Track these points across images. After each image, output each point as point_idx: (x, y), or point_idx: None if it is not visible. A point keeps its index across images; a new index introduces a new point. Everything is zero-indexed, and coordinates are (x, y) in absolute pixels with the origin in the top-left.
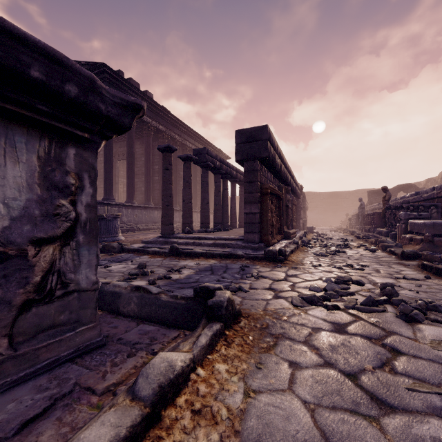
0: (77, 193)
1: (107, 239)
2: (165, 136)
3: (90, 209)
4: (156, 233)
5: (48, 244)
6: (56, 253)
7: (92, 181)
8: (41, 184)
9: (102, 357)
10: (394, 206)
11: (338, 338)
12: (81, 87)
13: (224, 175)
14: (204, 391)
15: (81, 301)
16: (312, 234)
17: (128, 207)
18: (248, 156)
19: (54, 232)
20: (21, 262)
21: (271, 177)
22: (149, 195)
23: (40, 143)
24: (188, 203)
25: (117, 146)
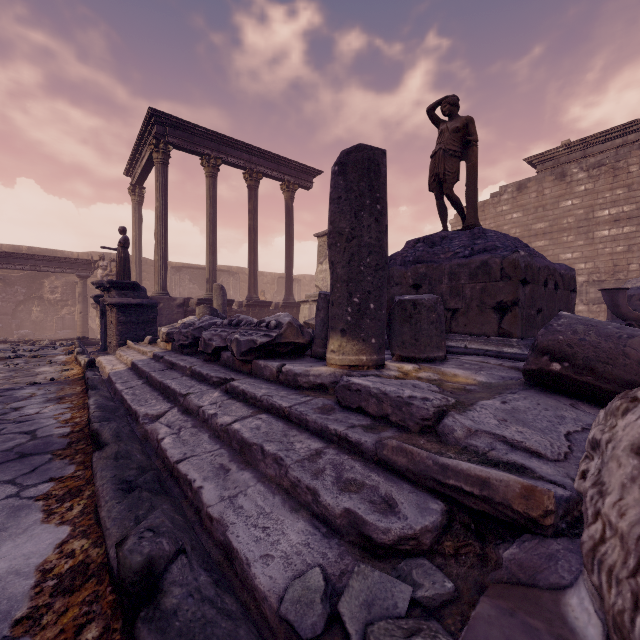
0: None
1: None
2: None
3: None
4: None
5: None
6: None
7: None
8: None
9: None
10: None
11: None
12: None
13: None
14: None
15: None
16: None
17: None
18: None
19: None
20: None
21: None
22: None
23: None
24: None
25: None
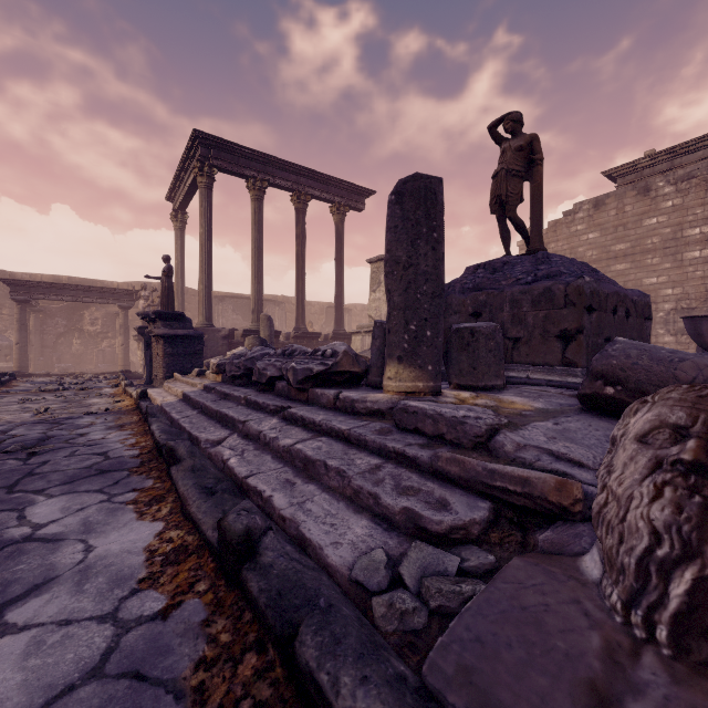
0: None
1: None
2: None
3: None
4: None
5: None
6: None
7: None
8: None
9: None
10: None
11: None
12: None
13: None
14: None
15: None
16: None
17: None
18: None
19: None
20: None
21: None
22: None
23: None
24: None
25: None
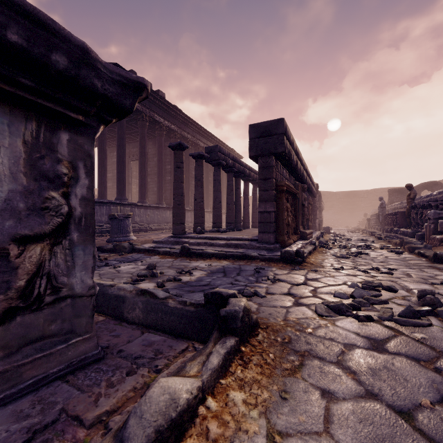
0: (70, 184)
1: (118, 239)
2: (177, 136)
3: (85, 203)
4: (168, 233)
5: (35, 242)
6: (45, 253)
7: (88, 171)
8: (28, 173)
9: (98, 374)
10: (421, 204)
11: (377, 359)
12: (72, 58)
13: (236, 174)
14: (215, 433)
15: (75, 308)
16: (329, 235)
17: (141, 207)
18: (262, 151)
19: (42, 228)
20: (0, 264)
21: (286, 174)
22: (161, 195)
23: (26, 125)
24: (200, 202)
25: (130, 146)
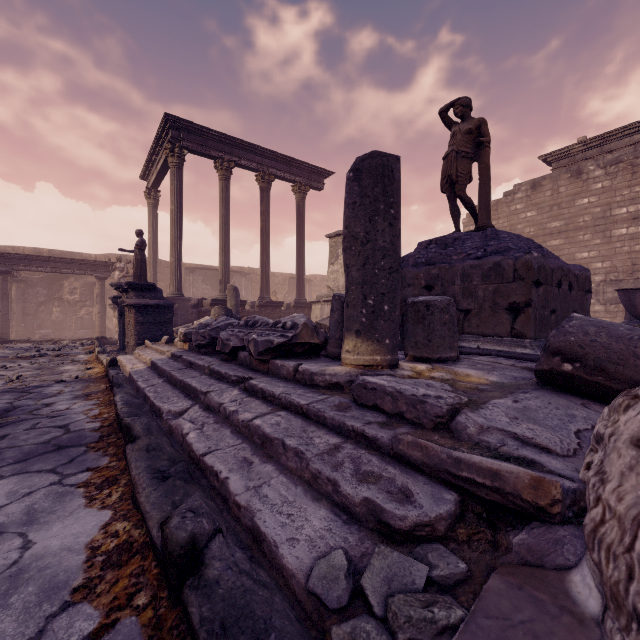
0: None
1: None
2: None
3: None
4: None
5: None
6: None
7: None
8: None
9: None
10: None
11: None
12: None
13: None
14: None
15: None
16: None
17: None
18: None
19: None
20: None
21: None
22: None
23: None
24: None
25: None
